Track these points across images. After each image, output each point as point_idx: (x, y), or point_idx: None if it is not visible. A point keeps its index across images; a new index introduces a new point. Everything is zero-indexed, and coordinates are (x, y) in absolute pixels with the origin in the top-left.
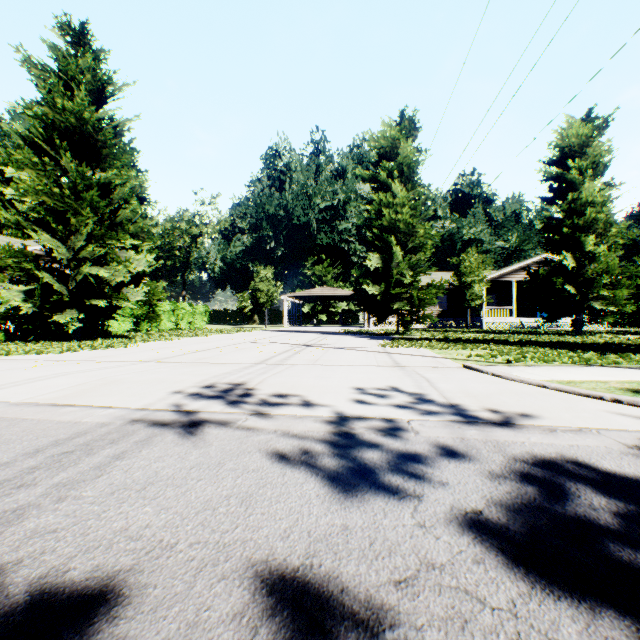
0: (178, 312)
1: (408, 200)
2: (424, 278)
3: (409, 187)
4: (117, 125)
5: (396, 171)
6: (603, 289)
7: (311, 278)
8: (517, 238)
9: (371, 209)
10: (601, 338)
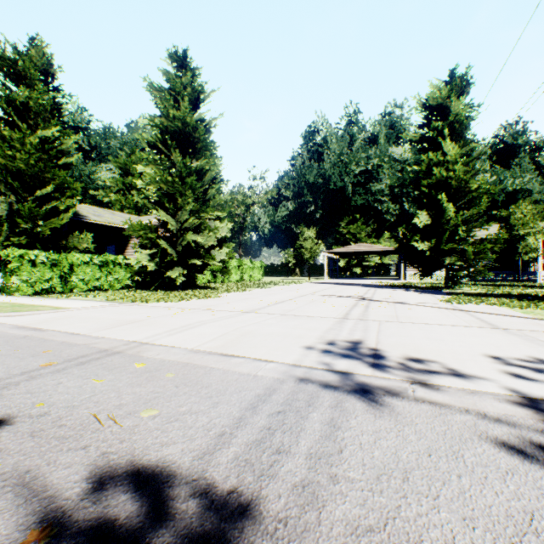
0: (242, 267)
1: (459, 157)
2: None
3: (460, 144)
4: (207, 124)
5: (446, 130)
6: None
7: (346, 236)
8: None
9: (419, 169)
10: None
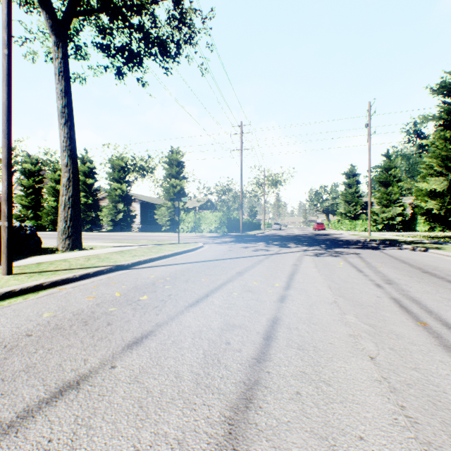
0: None
1: None
2: None
3: None
4: (393, 173)
5: None
6: None
7: None
8: None
9: None
10: None
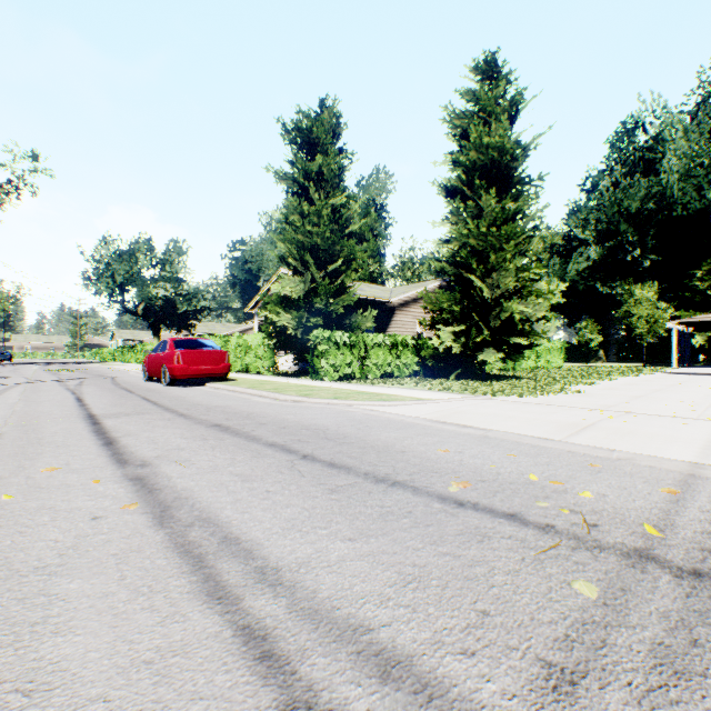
0: (535, 348)
1: None
2: None
3: None
4: (526, 146)
5: None
6: None
7: (705, 293)
8: None
9: None
10: None
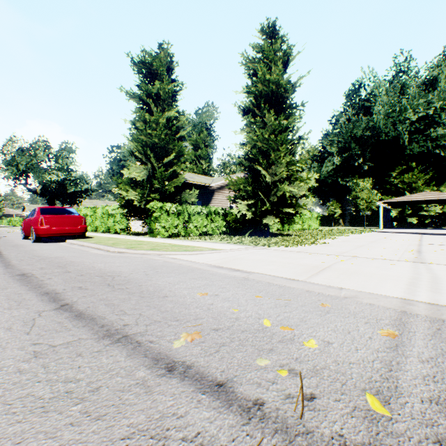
0: (302, 217)
1: None
2: None
3: None
4: (293, 84)
5: None
6: None
7: (397, 186)
8: None
9: None
10: None
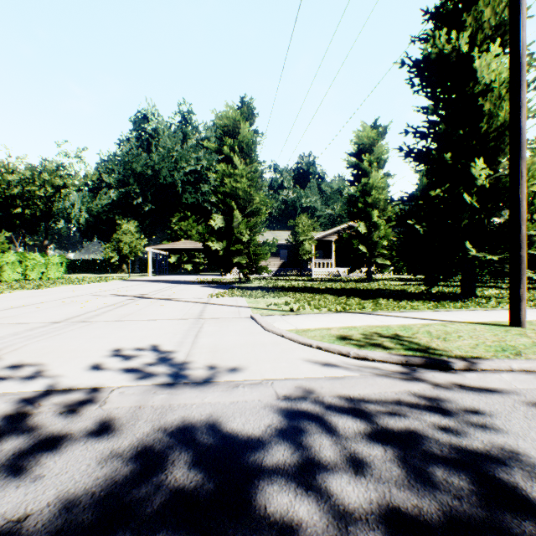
0: (27, 263)
1: (247, 172)
2: (271, 236)
3: (248, 162)
4: None
5: (237, 147)
6: (383, 249)
7: (178, 232)
8: (340, 208)
9: (216, 177)
10: (379, 284)
